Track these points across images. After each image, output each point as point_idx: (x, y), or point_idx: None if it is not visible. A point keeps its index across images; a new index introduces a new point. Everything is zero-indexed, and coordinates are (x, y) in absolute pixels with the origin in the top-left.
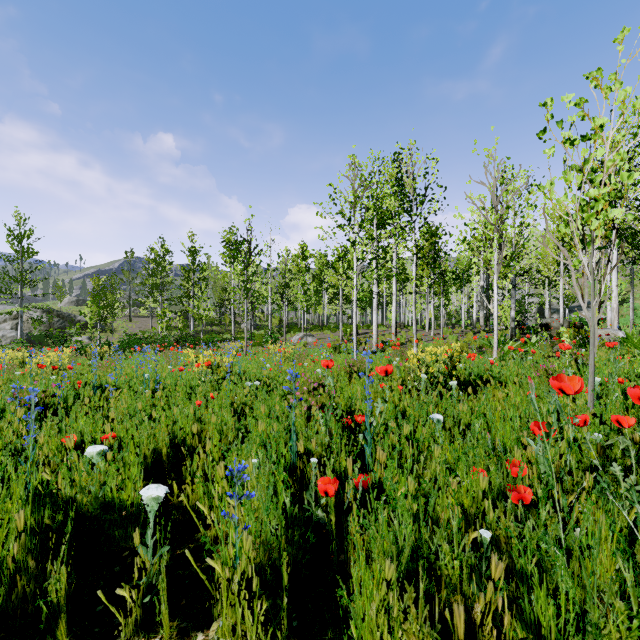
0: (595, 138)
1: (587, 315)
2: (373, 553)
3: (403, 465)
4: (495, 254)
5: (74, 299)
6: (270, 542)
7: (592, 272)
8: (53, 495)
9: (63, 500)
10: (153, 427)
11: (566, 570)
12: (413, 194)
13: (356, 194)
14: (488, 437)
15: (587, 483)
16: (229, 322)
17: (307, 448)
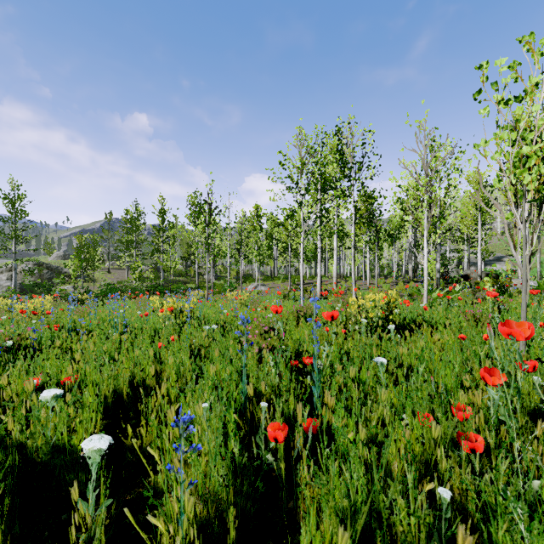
0: (531, 96)
1: (519, 264)
2: (325, 513)
3: (350, 407)
4: (425, 213)
5: (61, 254)
6: (217, 493)
7: (524, 224)
8: (6, 439)
9: (14, 445)
10: (113, 369)
11: (542, 541)
12: (352, 161)
13: (303, 161)
14: (432, 380)
15: (543, 432)
16: (194, 273)
17: (258, 389)
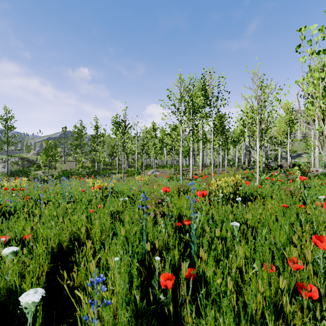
0: None
1: (325, 159)
2: None
3: (216, 257)
4: (257, 127)
5: (36, 152)
6: None
7: None
8: None
9: None
10: (58, 229)
11: None
12: (212, 96)
13: (182, 95)
14: (272, 239)
15: None
16: (115, 164)
17: (154, 242)
